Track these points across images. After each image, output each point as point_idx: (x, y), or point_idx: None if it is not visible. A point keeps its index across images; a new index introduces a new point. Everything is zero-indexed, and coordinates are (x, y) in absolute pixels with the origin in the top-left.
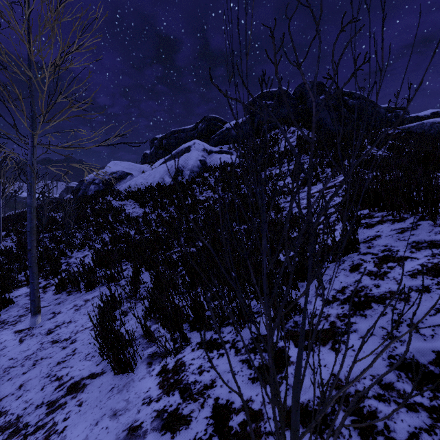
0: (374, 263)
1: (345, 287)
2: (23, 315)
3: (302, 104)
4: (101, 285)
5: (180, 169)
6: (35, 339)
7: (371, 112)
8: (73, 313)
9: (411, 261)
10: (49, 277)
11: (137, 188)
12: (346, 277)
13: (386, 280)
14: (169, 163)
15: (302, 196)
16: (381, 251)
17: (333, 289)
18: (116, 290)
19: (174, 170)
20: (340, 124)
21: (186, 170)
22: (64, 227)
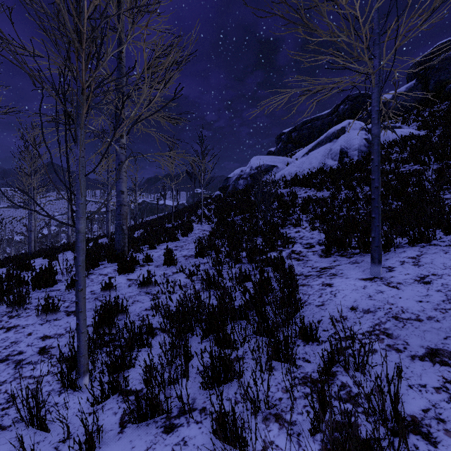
0: None
1: None
2: (321, 271)
3: None
4: (396, 247)
5: (344, 150)
6: (415, 287)
7: None
8: (418, 267)
9: None
10: (288, 245)
11: (295, 176)
12: None
13: None
14: (323, 148)
15: None
16: None
17: None
18: (446, 249)
19: (337, 152)
20: None
21: (351, 150)
22: (245, 211)
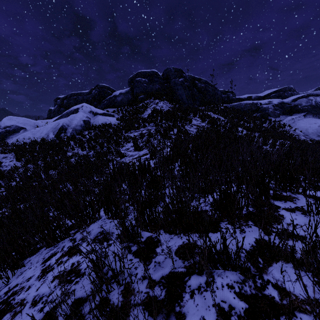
0: (61, 254)
1: (16, 286)
2: None
3: (167, 83)
4: None
5: (64, 127)
6: None
7: (212, 93)
8: None
9: (75, 257)
10: None
11: (23, 142)
12: (32, 270)
13: (39, 281)
14: (57, 121)
15: (127, 160)
16: (81, 238)
17: (9, 287)
18: None
19: (58, 128)
20: (192, 99)
21: (70, 128)
22: None
